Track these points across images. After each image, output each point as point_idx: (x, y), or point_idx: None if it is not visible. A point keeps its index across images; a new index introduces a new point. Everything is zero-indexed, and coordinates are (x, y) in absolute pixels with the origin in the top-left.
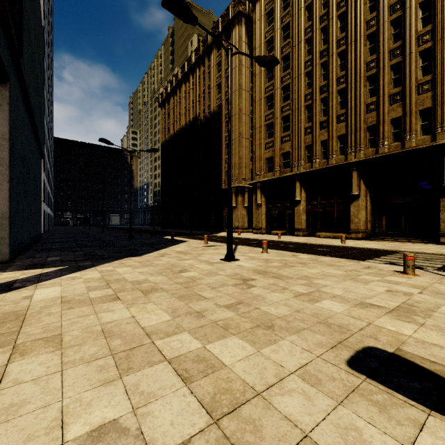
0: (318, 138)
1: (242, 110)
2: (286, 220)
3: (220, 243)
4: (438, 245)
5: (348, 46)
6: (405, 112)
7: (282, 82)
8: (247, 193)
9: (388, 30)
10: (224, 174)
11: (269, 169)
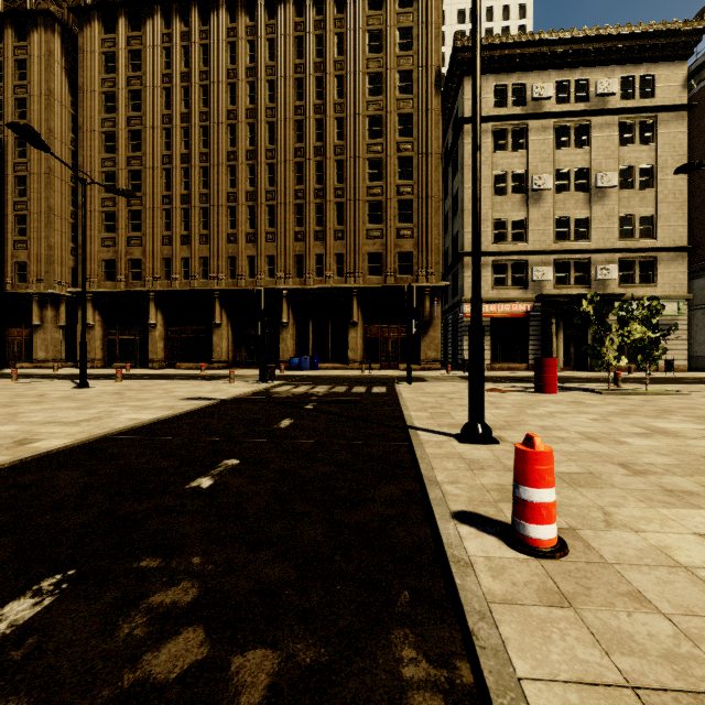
0: (179, 253)
1: (54, 171)
2: (136, 348)
3: (37, 379)
4: (278, 370)
5: (211, 166)
6: (257, 254)
7: (130, 164)
8: (64, 305)
9: (245, 172)
10: (11, 267)
11: (108, 276)
